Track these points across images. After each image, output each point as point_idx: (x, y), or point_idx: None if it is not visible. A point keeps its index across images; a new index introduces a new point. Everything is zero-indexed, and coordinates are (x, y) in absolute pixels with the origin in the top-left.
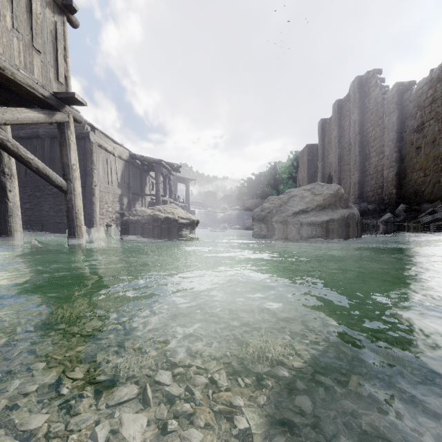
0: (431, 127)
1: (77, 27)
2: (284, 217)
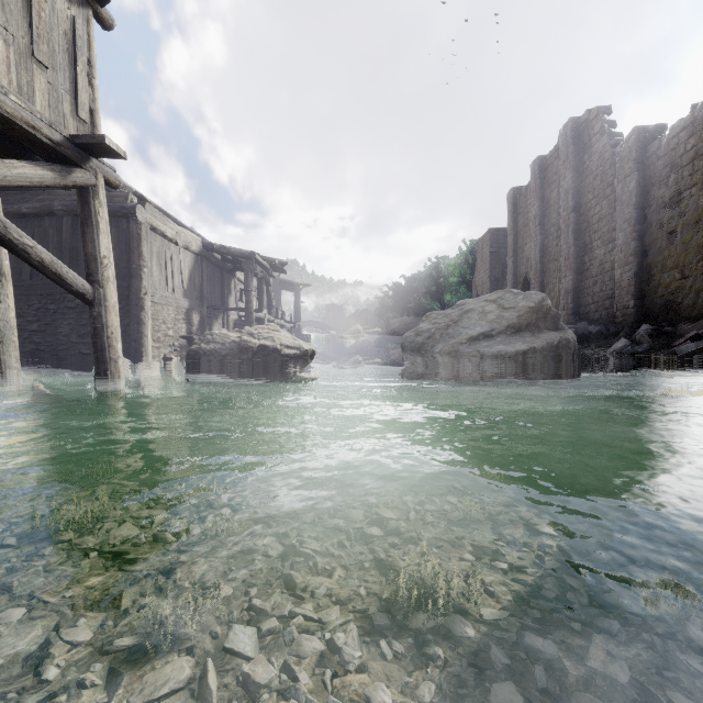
0: (694, 199)
1: (111, 28)
2: (453, 345)
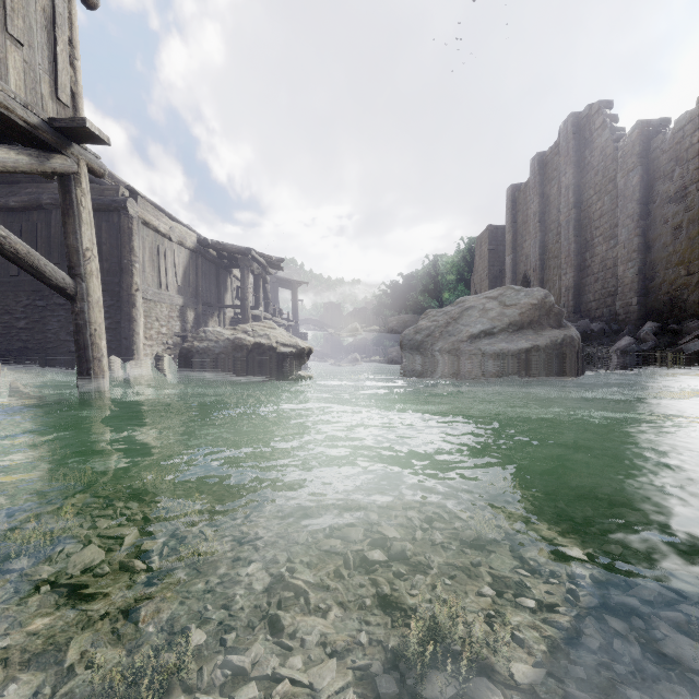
0: None
1: (95, 7)
2: (454, 343)
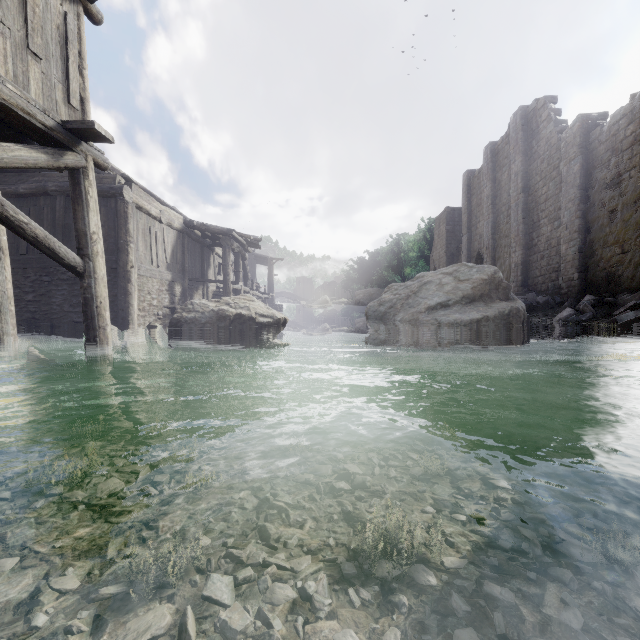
0: (633, 180)
1: (100, 23)
2: (413, 314)
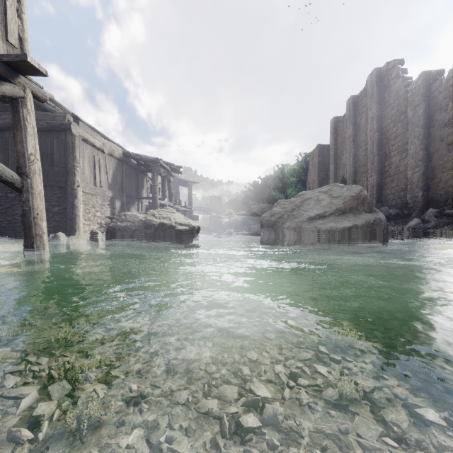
0: None
1: None
2: (297, 222)
